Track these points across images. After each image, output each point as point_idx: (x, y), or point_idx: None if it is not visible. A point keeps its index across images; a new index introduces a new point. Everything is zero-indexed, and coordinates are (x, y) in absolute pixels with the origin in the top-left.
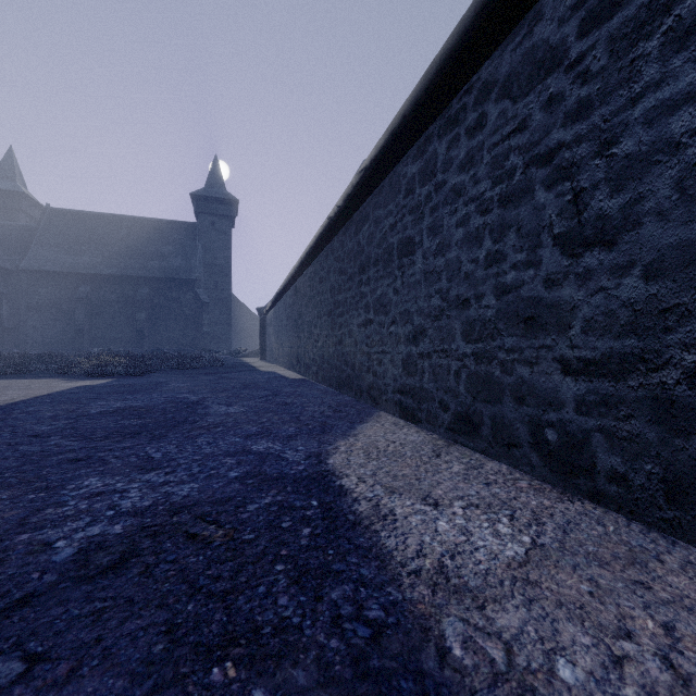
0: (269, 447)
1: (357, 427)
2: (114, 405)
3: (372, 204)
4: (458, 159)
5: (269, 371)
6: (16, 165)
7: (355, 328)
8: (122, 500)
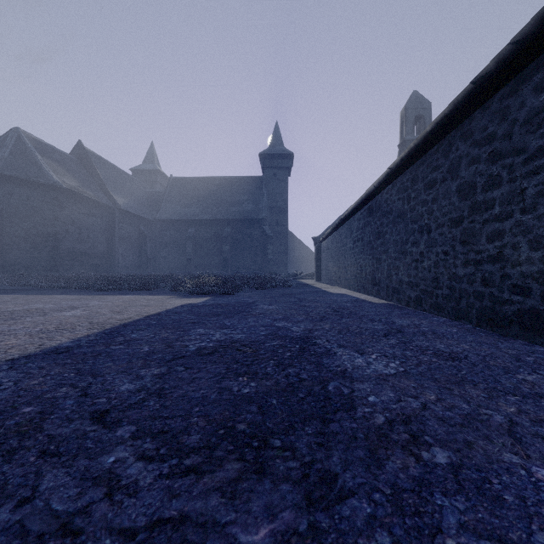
0: None
1: None
2: (213, 335)
3: None
4: None
5: (338, 293)
6: (155, 153)
7: None
8: None
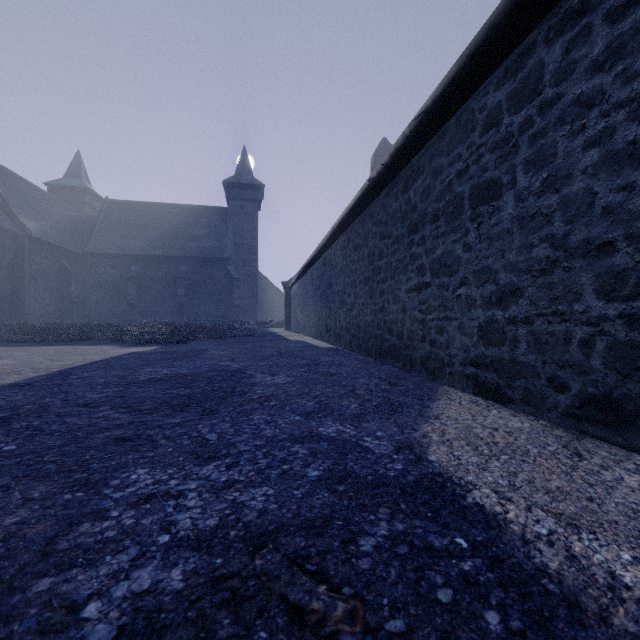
0: (339, 430)
1: (431, 406)
2: (161, 371)
3: (428, 154)
4: (588, 58)
5: (298, 340)
6: (83, 165)
7: (402, 294)
8: (178, 513)
